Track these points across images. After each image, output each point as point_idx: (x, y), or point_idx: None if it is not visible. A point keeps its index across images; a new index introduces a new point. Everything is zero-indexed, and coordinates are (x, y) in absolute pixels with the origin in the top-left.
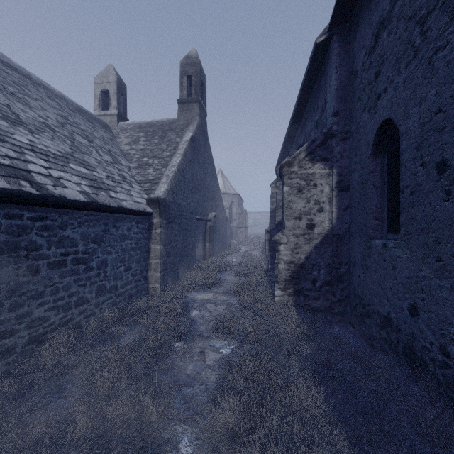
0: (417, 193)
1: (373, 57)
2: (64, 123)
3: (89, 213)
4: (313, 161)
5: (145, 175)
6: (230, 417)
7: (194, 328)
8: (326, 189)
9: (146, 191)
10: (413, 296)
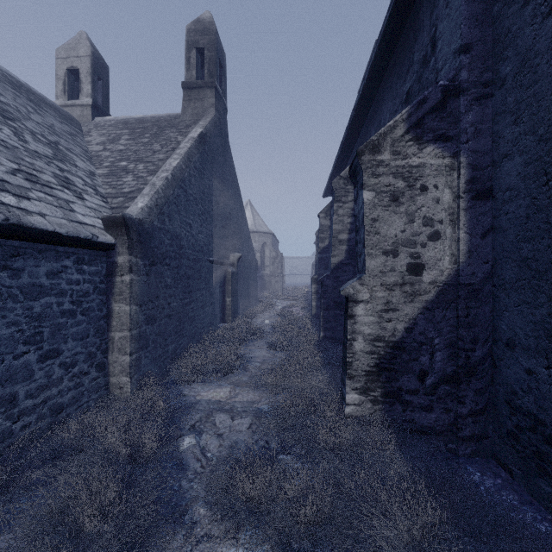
0: None
1: None
2: None
3: None
4: (420, 141)
5: (117, 186)
6: None
7: (178, 488)
8: (446, 195)
9: (114, 209)
10: None
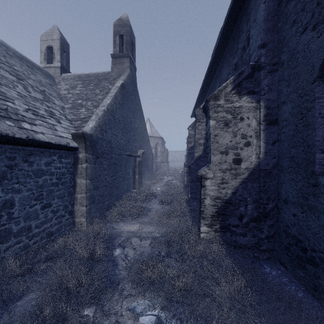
0: None
1: None
2: None
3: None
4: (239, 94)
5: (77, 114)
6: None
7: (114, 273)
8: (253, 122)
9: (76, 127)
10: None
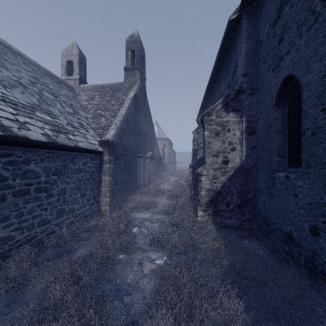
0: (318, 134)
1: (276, 28)
2: (35, 83)
3: (50, 151)
4: (227, 111)
5: (98, 123)
6: None
7: (134, 241)
8: (237, 133)
9: (99, 135)
10: (314, 219)
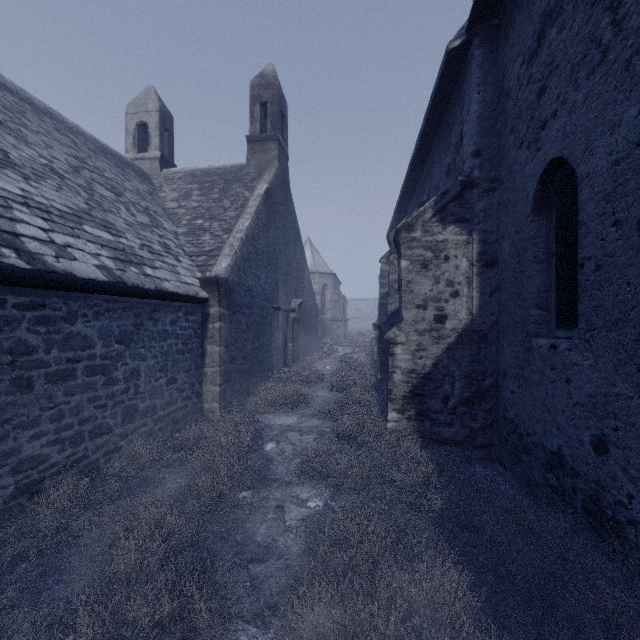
0: (606, 267)
1: (535, 67)
2: (80, 168)
3: (111, 298)
4: (444, 223)
5: (198, 244)
6: (323, 616)
7: (268, 468)
8: (463, 263)
9: (200, 267)
10: (600, 424)
